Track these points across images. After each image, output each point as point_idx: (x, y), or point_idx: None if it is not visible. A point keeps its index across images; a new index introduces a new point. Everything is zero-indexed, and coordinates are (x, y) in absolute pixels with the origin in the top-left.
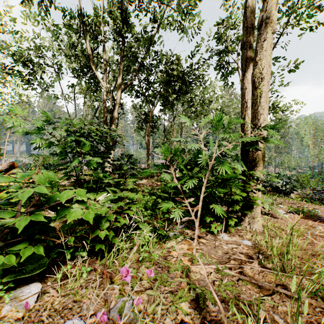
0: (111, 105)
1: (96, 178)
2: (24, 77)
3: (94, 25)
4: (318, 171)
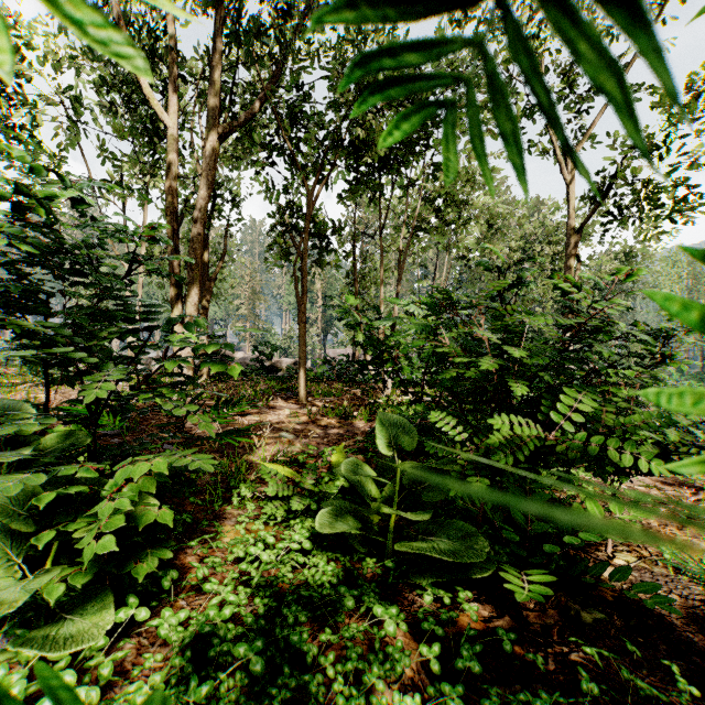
0: None
1: None
2: None
3: None
4: (698, 374)
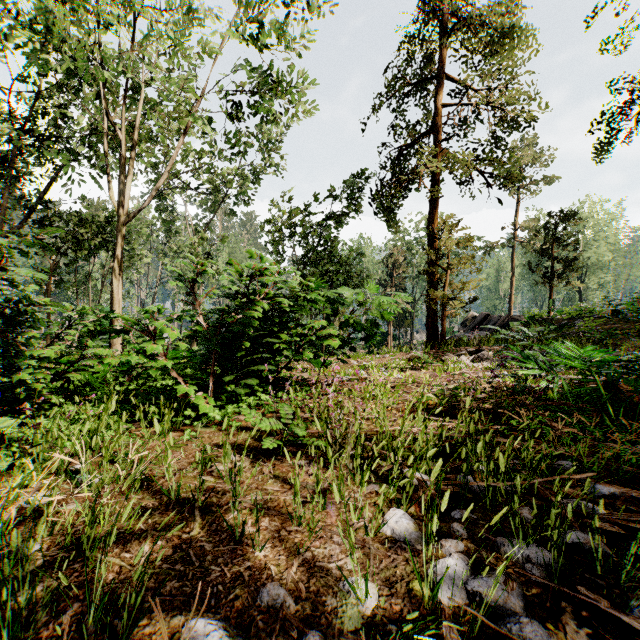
0: None
1: None
2: None
3: None
4: None
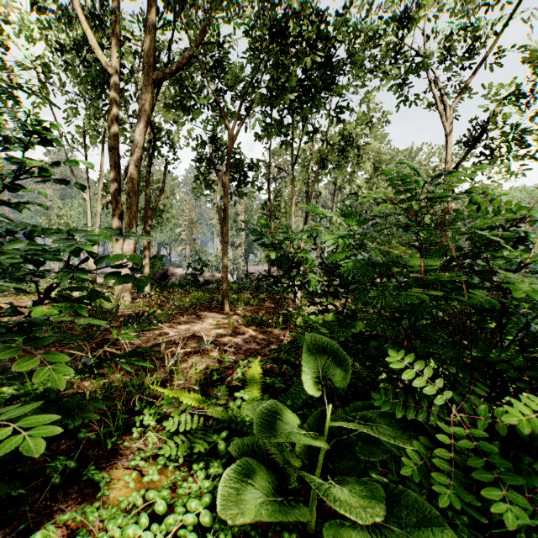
0: (147, 140)
1: None
2: None
3: None
4: None
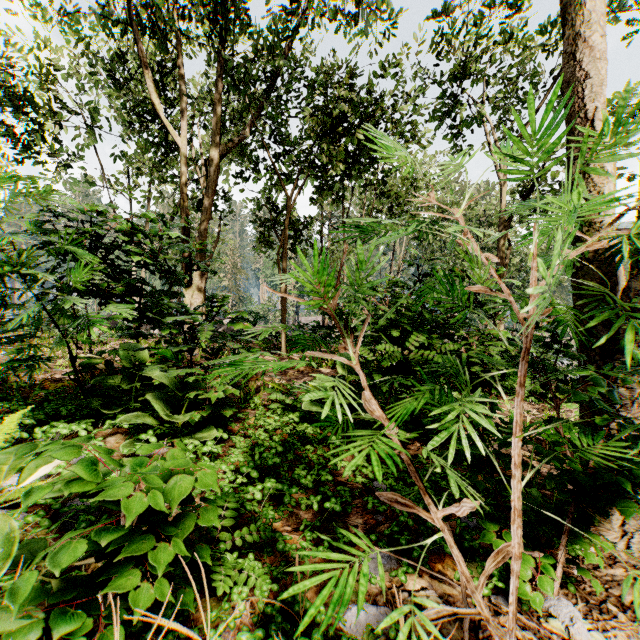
0: (203, 193)
1: (128, 365)
2: (15, 135)
3: (160, 2)
4: None
